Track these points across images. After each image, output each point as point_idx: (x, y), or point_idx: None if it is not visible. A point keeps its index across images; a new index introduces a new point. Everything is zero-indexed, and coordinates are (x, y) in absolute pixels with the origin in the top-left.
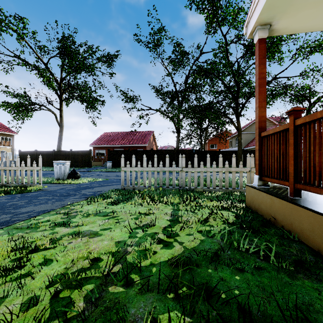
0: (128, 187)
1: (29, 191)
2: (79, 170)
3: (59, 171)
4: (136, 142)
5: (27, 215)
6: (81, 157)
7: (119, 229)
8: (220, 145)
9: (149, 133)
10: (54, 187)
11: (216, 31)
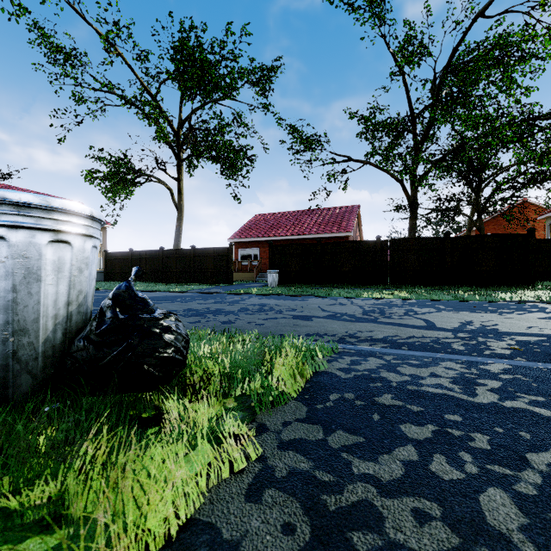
0: None
1: None
2: (207, 290)
3: None
4: (324, 228)
5: None
6: (212, 262)
7: None
8: None
9: (350, 210)
10: None
11: None
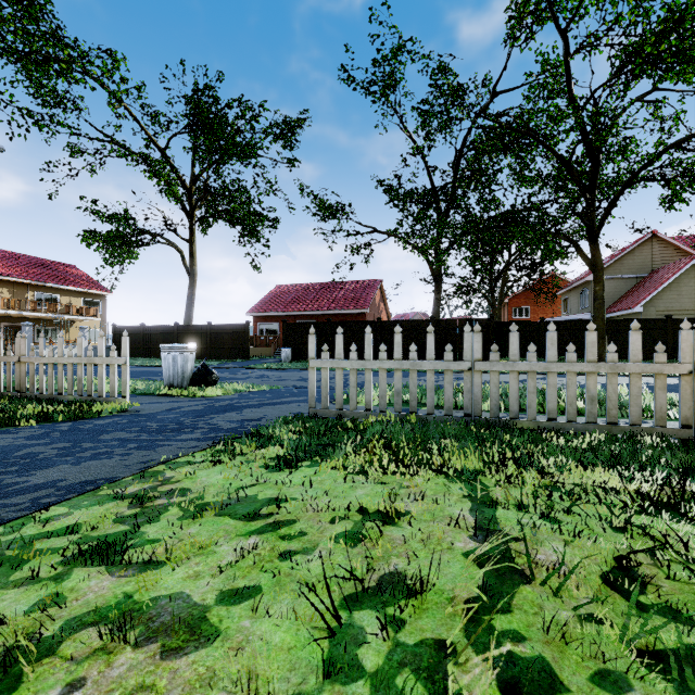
0: (327, 412)
1: (94, 415)
2: (224, 365)
3: (173, 367)
4: (343, 304)
5: (32, 498)
6: (229, 338)
7: (290, 603)
8: (537, 308)
9: (371, 285)
10: (156, 405)
11: (533, 34)
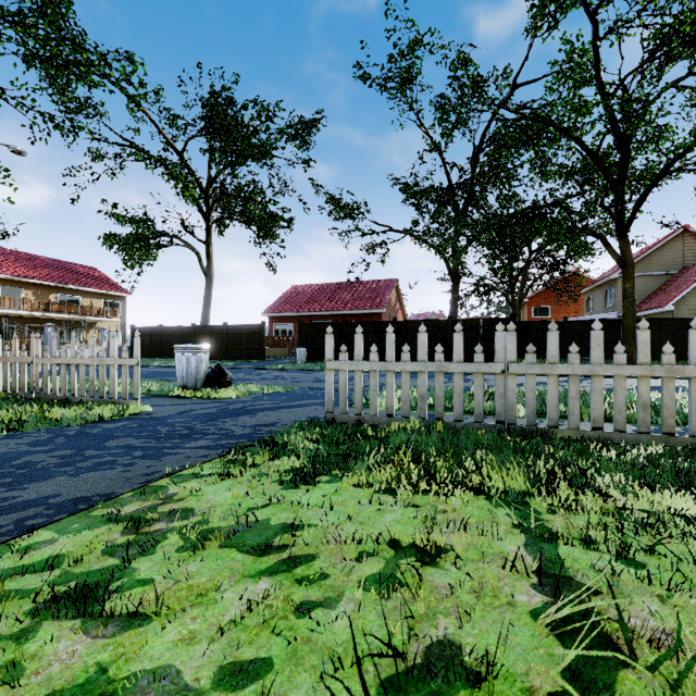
0: (345, 418)
1: (104, 418)
2: (240, 366)
3: (186, 368)
4: (358, 304)
5: (16, 519)
6: (245, 339)
7: (310, 691)
8: (559, 307)
9: (387, 284)
10: (168, 407)
11: (557, 23)
